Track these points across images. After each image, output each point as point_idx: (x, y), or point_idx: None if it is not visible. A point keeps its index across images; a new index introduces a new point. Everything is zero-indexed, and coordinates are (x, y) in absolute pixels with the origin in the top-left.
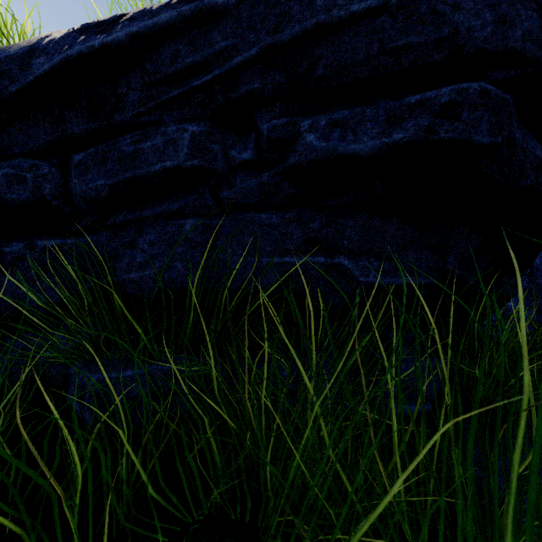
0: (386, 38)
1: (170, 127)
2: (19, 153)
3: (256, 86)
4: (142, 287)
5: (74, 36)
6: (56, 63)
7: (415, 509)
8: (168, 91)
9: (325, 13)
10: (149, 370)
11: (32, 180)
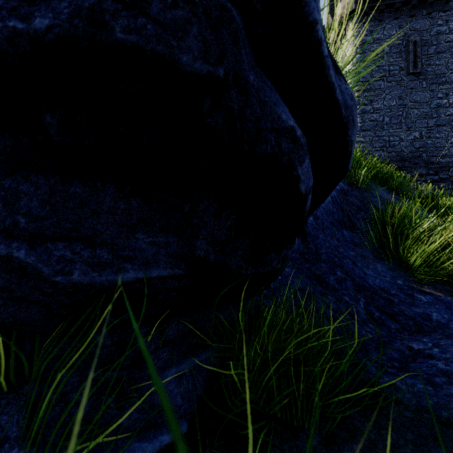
0: None
1: None
2: None
3: None
4: None
5: None
6: None
7: None
8: None
9: None
10: None
11: None
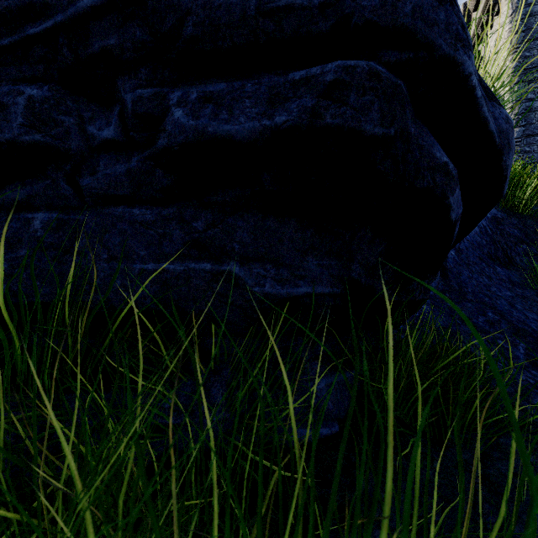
0: None
1: (1, 87)
2: None
3: (112, 43)
4: None
5: None
6: None
7: None
8: None
9: None
10: None
11: None
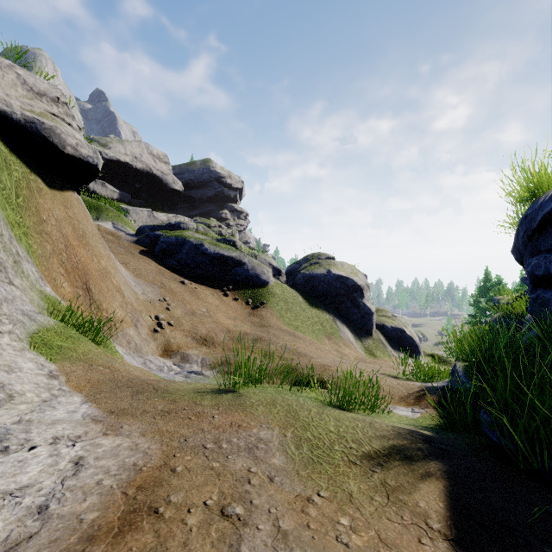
0: None
1: None
2: (543, 250)
3: None
4: None
5: (547, 202)
6: (541, 216)
7: None
8: None
9: None
10: None
11: (543, 265)
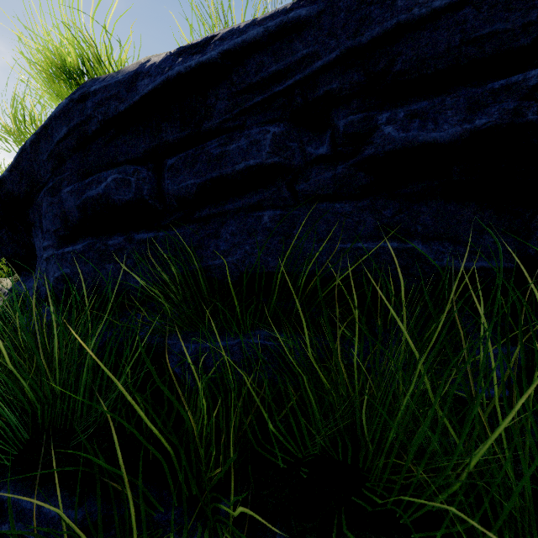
0: (469, 29)
1: (253, 130)
2: (122, 161)
3: (334, 87)
4: (225, 272)
5: (172, 59)
6: (158, 84)
7: (506, 473)
8: (252, 98)
9: (406, 13)
10: (237, 342)
11: (135, 183)
